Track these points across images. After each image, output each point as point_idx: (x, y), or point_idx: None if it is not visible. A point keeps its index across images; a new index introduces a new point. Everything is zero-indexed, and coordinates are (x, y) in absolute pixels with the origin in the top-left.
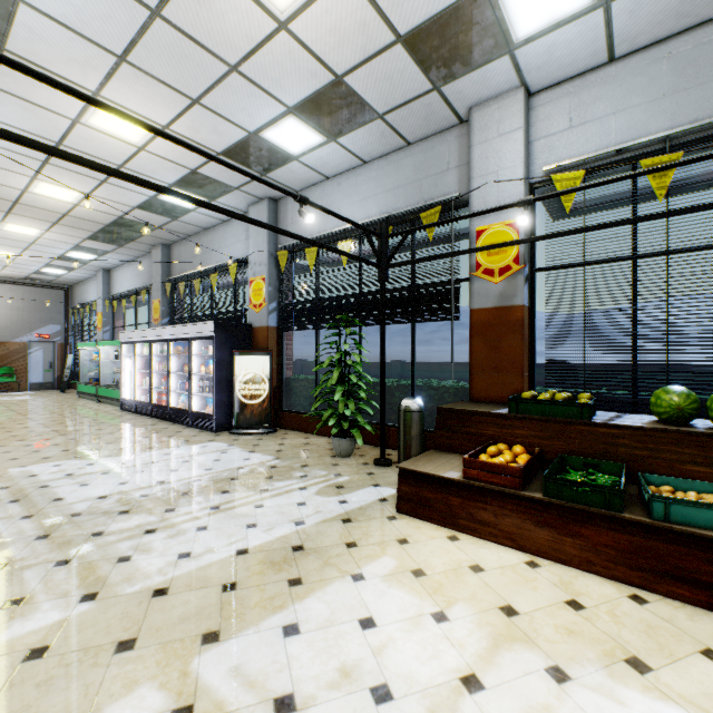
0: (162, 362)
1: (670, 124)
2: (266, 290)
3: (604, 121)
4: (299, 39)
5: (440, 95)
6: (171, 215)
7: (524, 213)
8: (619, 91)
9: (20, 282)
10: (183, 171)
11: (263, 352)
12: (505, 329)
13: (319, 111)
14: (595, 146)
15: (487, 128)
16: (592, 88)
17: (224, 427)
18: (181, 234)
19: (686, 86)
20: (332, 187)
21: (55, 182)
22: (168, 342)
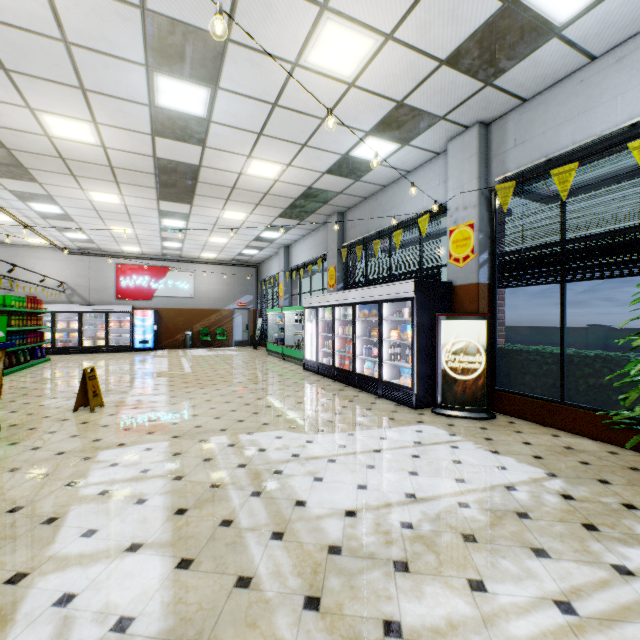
0: (343, 326)
1: None
2: (475, 238)
3: None
4: None
5: None
6: (354, 175)
7: None
8: None
9: (228, 263)
10: (386, 107)
11: (478, 315)
12: None
13: None
14: None
15: None
16: None
17: (423, 403)
18: (357, 198)
19: None
20: (601, 70)
21: (263, 157)
22: (353, 306)
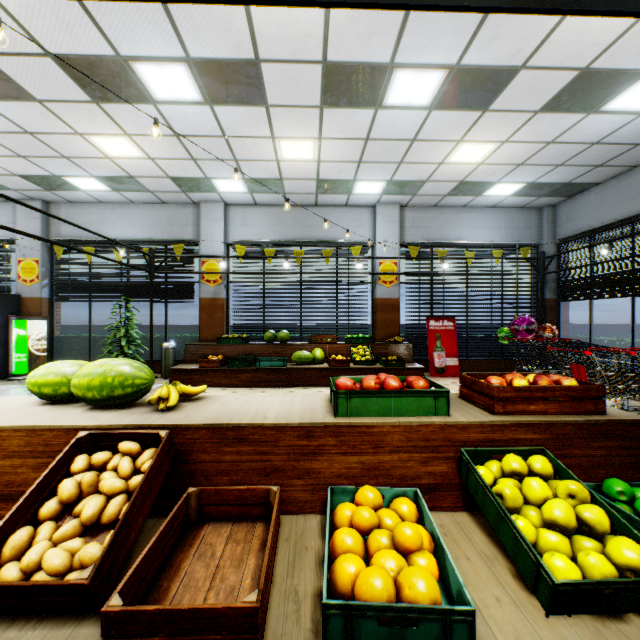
0: None
1: (274, 236)
2: (40, 270)
3: (254, 227)
4: (116, 163)
5: (186, 194)
6: None
7: (223, 262)
8: (259, 218)
9: None
10: None
11: (41, 317)
12: (216, 308)
13: (113, 181)
14: (251, 236)
15: (208, 214)
16: (250, 212)
17: None
18: None
19: (278, 225)
20: (106, 209)
21: None
22: None
